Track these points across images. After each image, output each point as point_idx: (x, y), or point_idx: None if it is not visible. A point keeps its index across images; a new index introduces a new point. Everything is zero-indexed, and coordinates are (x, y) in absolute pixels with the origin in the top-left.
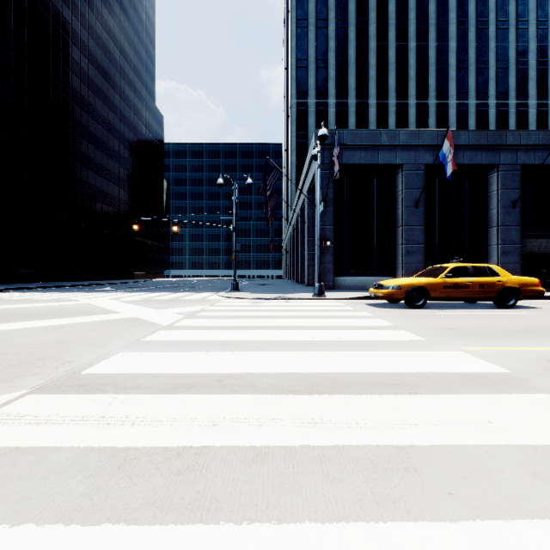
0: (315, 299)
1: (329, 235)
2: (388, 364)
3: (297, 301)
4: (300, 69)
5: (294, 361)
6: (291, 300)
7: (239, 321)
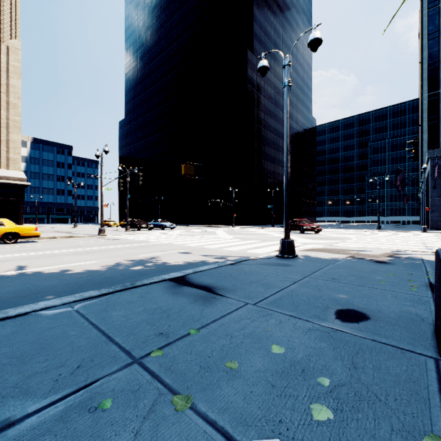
0: (420, 232)
1: (437, 202)
2: (415, 236)
3: (410, 232)
4: (431, 70)
5: (398, 236)
6: (407, 232)
7: (386, 234)
